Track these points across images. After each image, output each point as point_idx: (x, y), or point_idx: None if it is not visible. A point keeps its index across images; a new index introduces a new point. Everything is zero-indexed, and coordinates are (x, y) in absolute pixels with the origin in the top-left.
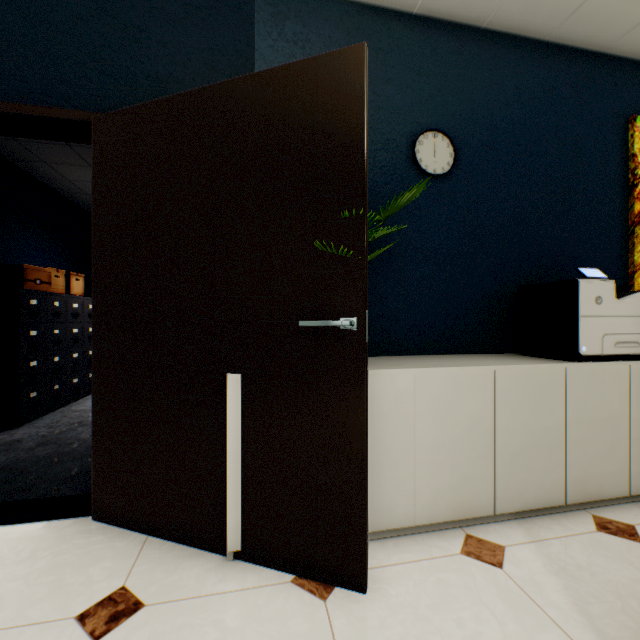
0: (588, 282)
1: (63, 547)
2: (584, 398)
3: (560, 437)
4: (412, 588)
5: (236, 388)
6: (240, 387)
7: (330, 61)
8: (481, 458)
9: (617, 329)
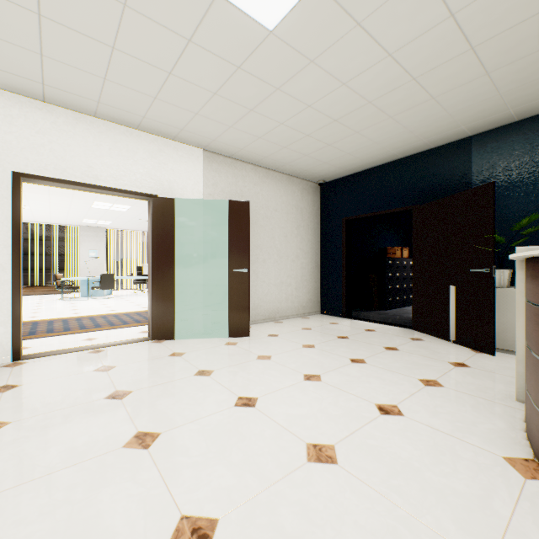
0: None
1: (404, 331)
2: None
3: None
4: (513, 360)
5: (453, 290)
6: (454, 290)
7: (481, 188)
8: None
9: None
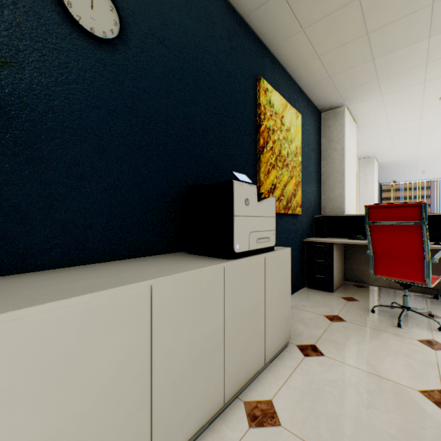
0: (241, 184)
1: None
2: (238, 293)
3: (220, 339)
4: None
5: None
6: None
7: None
8: (133, 413)
9: (258, 227)
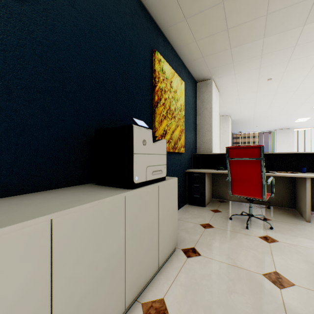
0: (139, 128)
1: None
2: (137, 216)
3: (122, 256)
4: None
5: None
6: None
7: None
8: None
9: (153, 162)
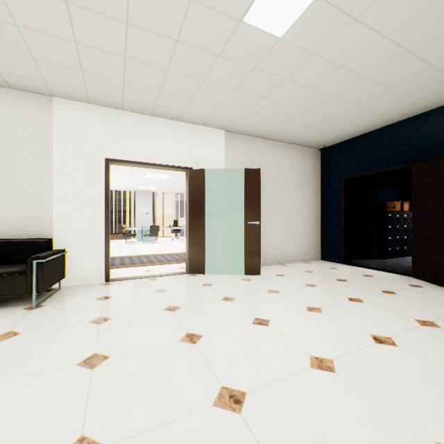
0: None
1: (403, 278)
2: None
3: None
4: None
5: None
6: None
7: None
8: None
9: None
